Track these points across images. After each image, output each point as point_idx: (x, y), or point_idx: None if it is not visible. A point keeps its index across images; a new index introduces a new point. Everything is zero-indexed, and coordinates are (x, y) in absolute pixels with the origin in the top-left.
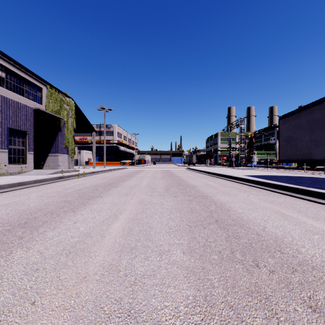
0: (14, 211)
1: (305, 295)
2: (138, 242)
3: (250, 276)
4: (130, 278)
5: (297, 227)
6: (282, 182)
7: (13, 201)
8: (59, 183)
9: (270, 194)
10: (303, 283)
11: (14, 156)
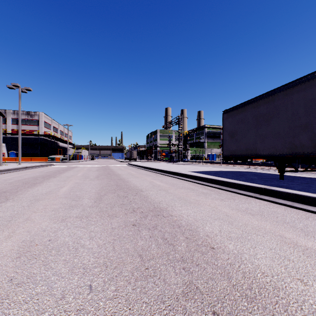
0: None
1: None
2: None
3: None
4: None
5: None
6: (235, 179)
7: None
8: None
9: (235, 197)
10: None
11: None
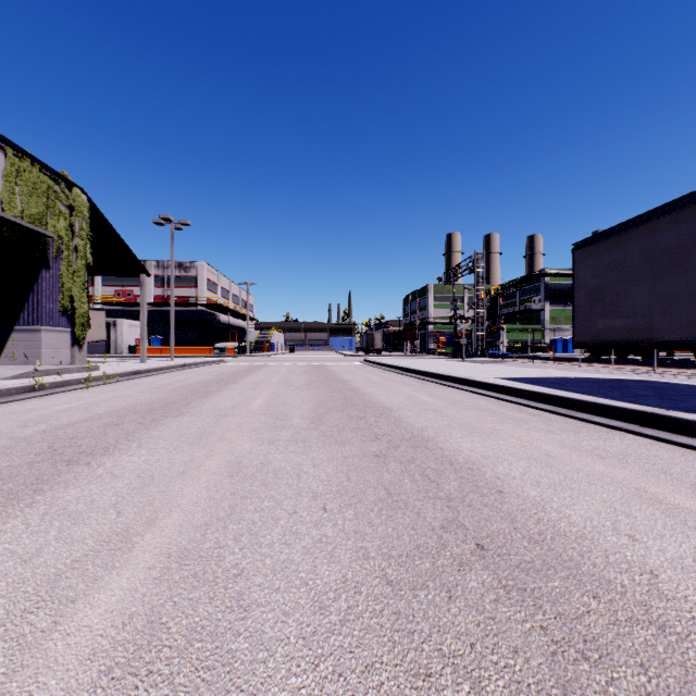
0: None
1: None
2: None
3: None
4: None
5: None
6: (593, 395)
7: None
8: (21, 405)
9: (580, 429)
10: None
11: None
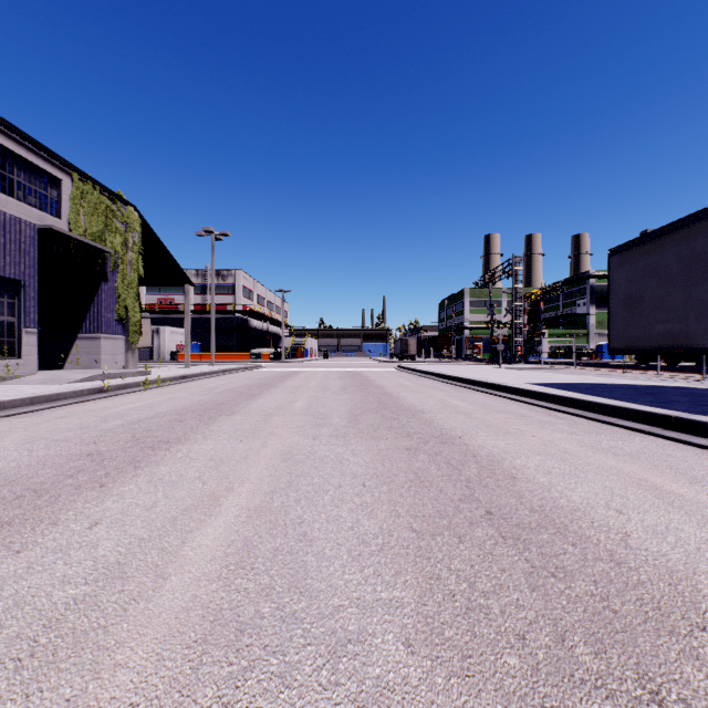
0: None
1: None
2: (266, 602)
3: None
4: None
5: None
6: (623, 400)
7: None
8: (94, 404)
9: (603, 431)
10: None
11: None
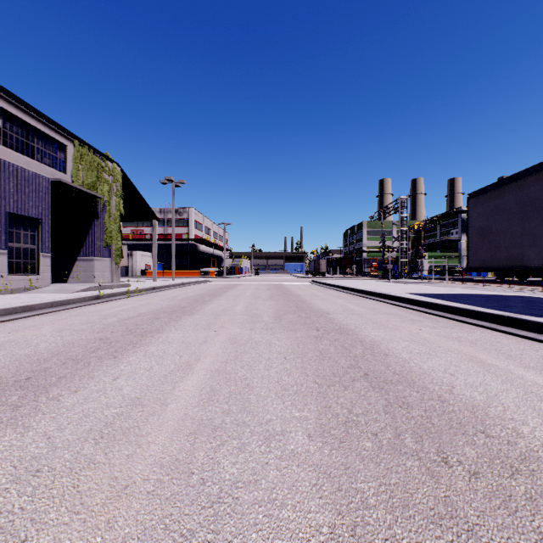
0: (10, 357)
1: (542, 523)
2: (228, 416)
3: (435, 483)
4: (210, 488)
5: (510, 386)
6: (474, 305)
7: (10, 340)
8: (94, 307)
9: (456, 326)
10: (535, 498)
11: (18, 261)
